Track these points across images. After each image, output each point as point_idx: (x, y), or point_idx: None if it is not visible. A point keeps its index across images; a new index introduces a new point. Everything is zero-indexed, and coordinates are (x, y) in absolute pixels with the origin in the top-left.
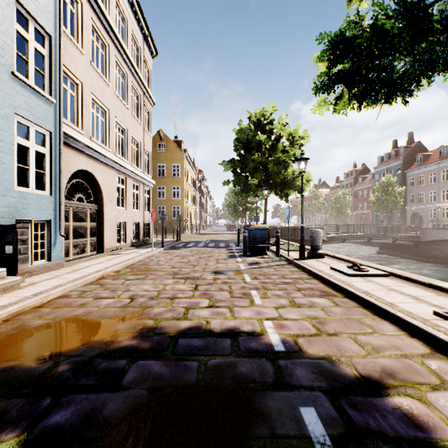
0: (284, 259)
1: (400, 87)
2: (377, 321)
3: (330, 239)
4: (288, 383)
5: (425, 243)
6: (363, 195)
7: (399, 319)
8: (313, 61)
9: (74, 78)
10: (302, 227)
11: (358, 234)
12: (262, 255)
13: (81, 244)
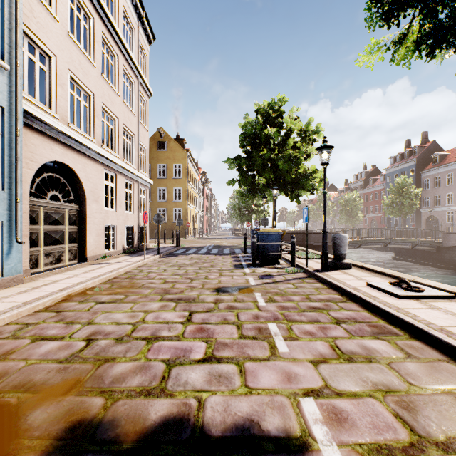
0: (302, 270)
1: None
2: None
3: None
4: None
5: (447, 248)
6: (374, 198)
7: None
8: None
9: (45, 48)
10: (324, 231)
11: (375, 239)
12: (273, 265)
13: (56, 252)
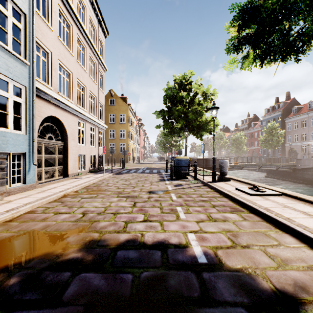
0: (200, 182)
1: (295, 47)
2: (280, 234)
3: (232, 167)
4: (213, 298)
5: (300, 170)
6: (254, 136)
7: (298, 233)
8: (225, 29)
9: (45, 48)
10: (213, 158)
11: (252, 164)
12: (184, 179)
13: (51, 171)
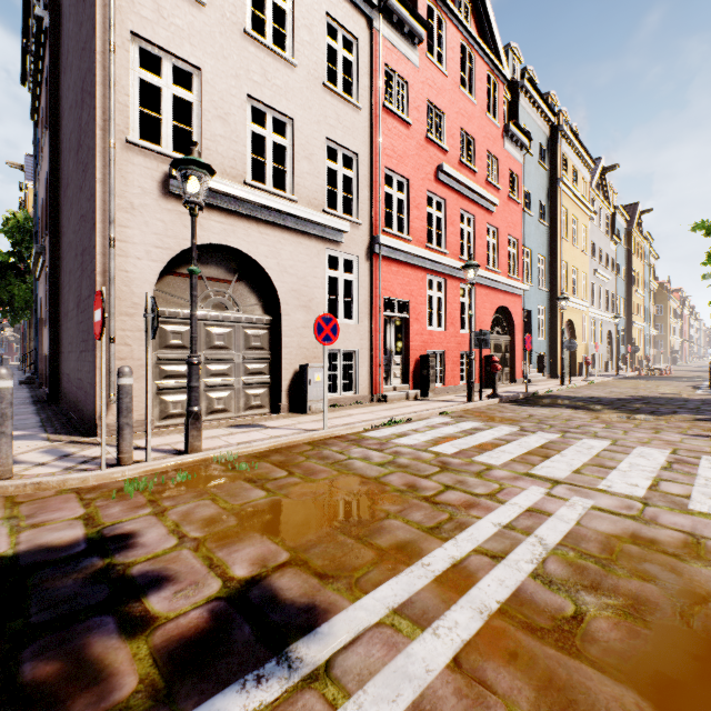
0: None
1: None
2: None
3: None
4: None
5: None
6: None
7: None
8: None
9: None
10: None
11: None
12: None
13: None
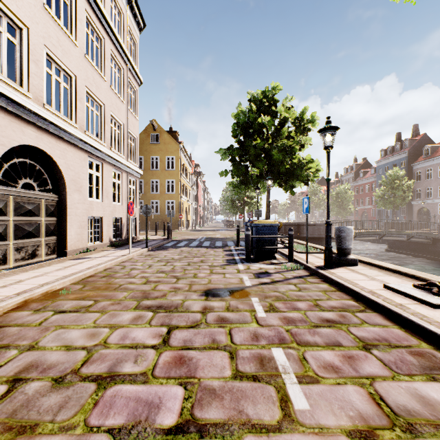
0: (302, 266)
1: None
2: None
3: None
4: None
5: None
6: (365, 190)
7: None
8: None
9: (14, 17)
10: (328, 223)
11: (370, 231)
12: (269, 260)
13: (30, 246)
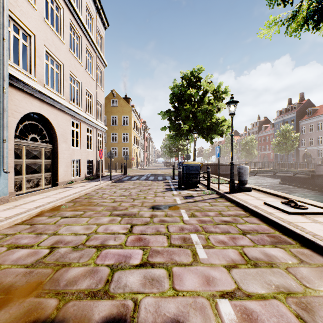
0: (215, 192)
1: None
2: None
3: None
4: None
5: (319, 176)
6: (265, 140)
7: None
8: None
9: (26, 29)
10: (232, 163)
11: (267, 169)
12: (194, 188)
13: (35, 179)
